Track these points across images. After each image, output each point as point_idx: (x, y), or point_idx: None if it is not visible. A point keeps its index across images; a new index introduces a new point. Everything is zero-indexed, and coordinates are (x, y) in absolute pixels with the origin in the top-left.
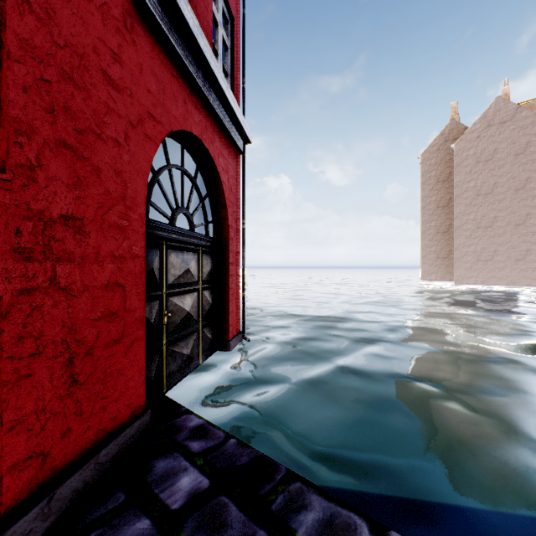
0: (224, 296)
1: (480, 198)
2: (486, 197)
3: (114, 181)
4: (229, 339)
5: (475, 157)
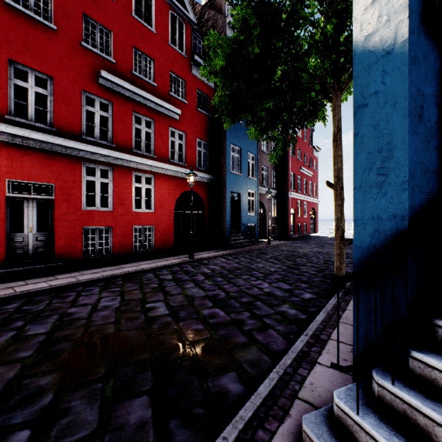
0: (315, 225)
1: None
2: None
3: (309, 216)
4: (315, 232)
5: None
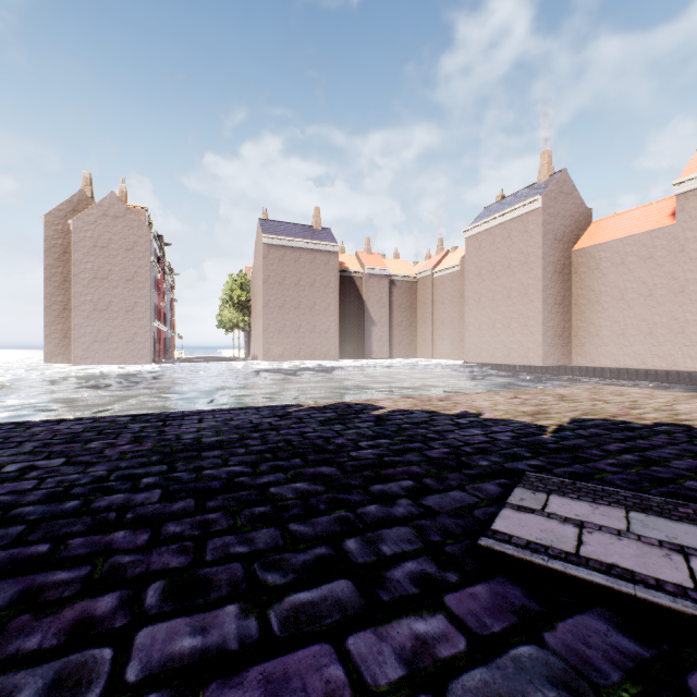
0: None
1: (98, 282)
2: (103, 281)
3: None
4: None
5: (93, 240)
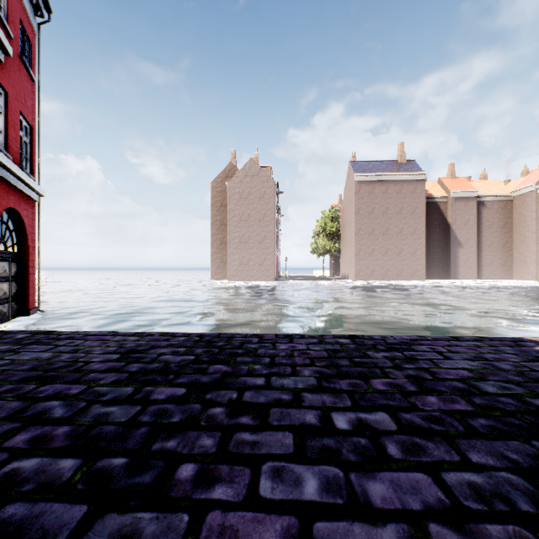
0: (26, 285)
1: (242, 223)
2: (245, 222)
3: None
4: (29, 309)
5: (239, 194)
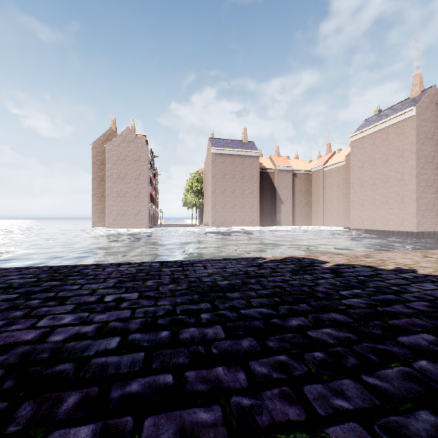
0: None
1: (120, 180)
2: (122, 180)
3: None
4: None
5: (117, 156)
